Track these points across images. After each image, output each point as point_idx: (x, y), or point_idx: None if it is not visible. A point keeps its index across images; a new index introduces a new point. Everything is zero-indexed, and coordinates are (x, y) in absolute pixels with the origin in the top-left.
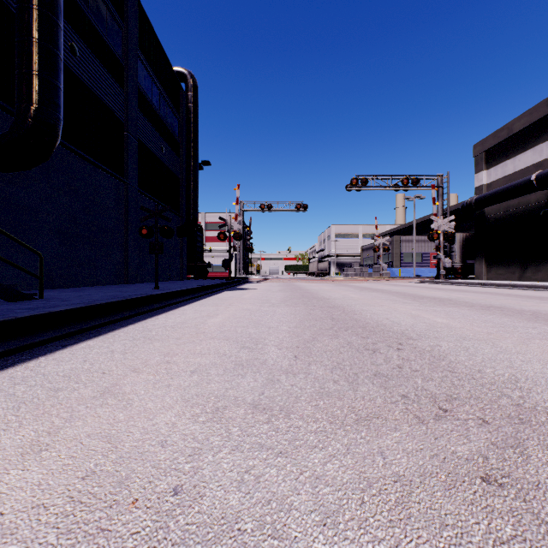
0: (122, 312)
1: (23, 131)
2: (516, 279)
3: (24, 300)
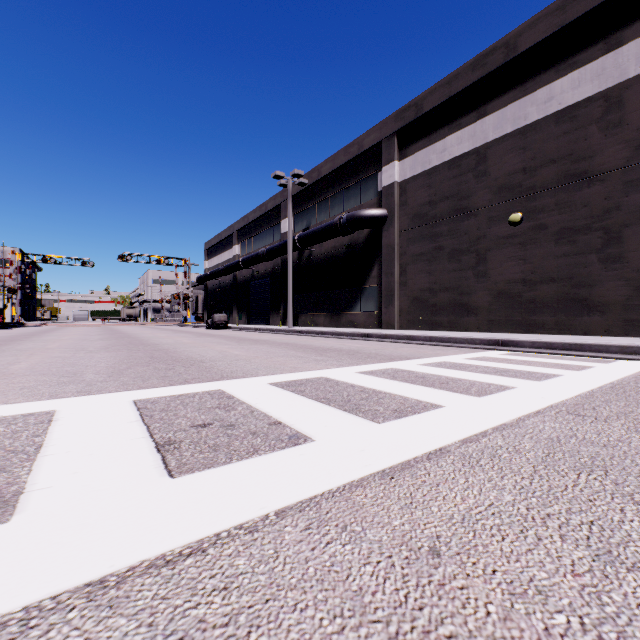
0: None
1: None
2: None
3: None
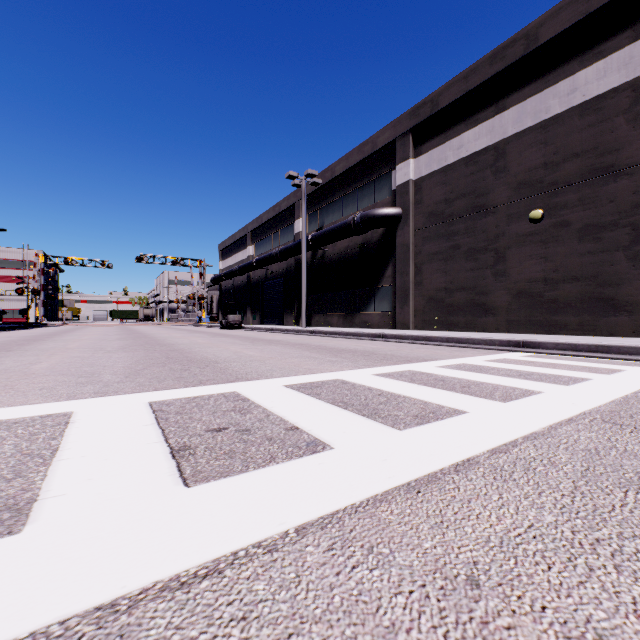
0: None
1: None
2: None
3: None
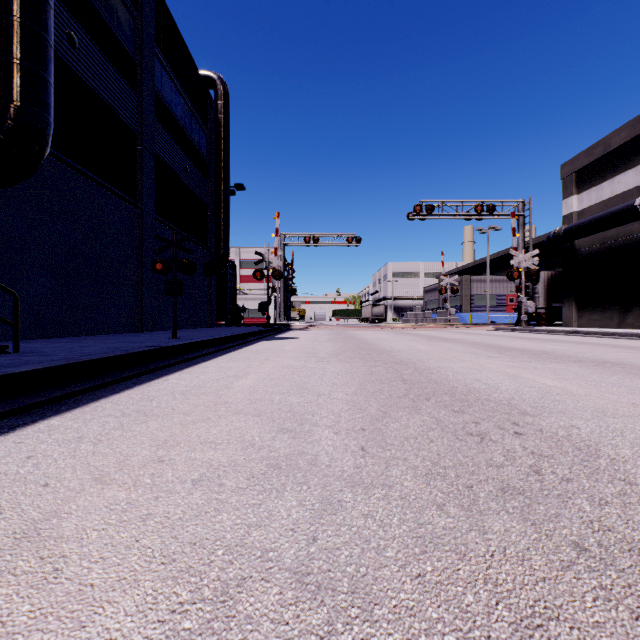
0: (121, 370)
1: None
2: (615, 326)
3: None
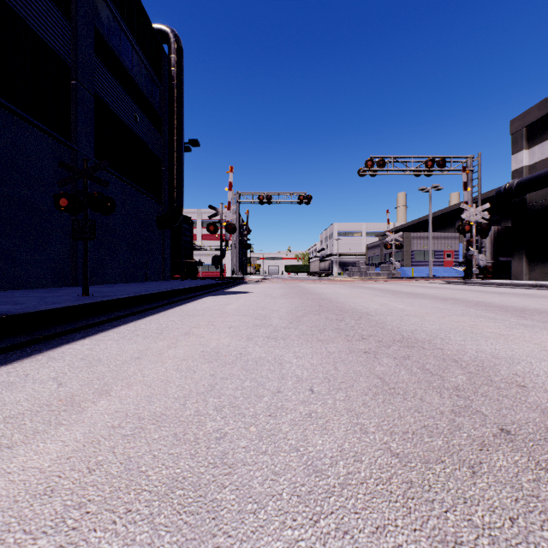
0: None
1: None
2: None
3: None
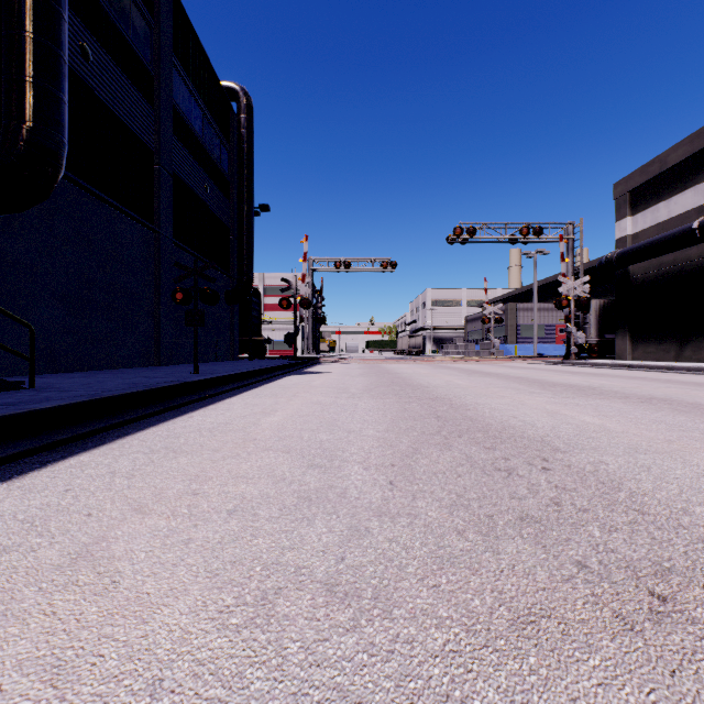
0: (143, 407)
1: (12, 158)
2: (672, 359)
3: (6, 391)
